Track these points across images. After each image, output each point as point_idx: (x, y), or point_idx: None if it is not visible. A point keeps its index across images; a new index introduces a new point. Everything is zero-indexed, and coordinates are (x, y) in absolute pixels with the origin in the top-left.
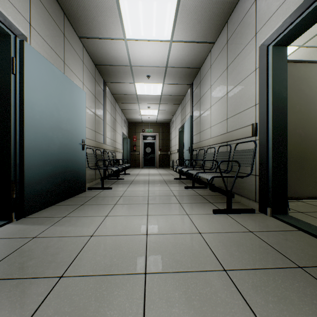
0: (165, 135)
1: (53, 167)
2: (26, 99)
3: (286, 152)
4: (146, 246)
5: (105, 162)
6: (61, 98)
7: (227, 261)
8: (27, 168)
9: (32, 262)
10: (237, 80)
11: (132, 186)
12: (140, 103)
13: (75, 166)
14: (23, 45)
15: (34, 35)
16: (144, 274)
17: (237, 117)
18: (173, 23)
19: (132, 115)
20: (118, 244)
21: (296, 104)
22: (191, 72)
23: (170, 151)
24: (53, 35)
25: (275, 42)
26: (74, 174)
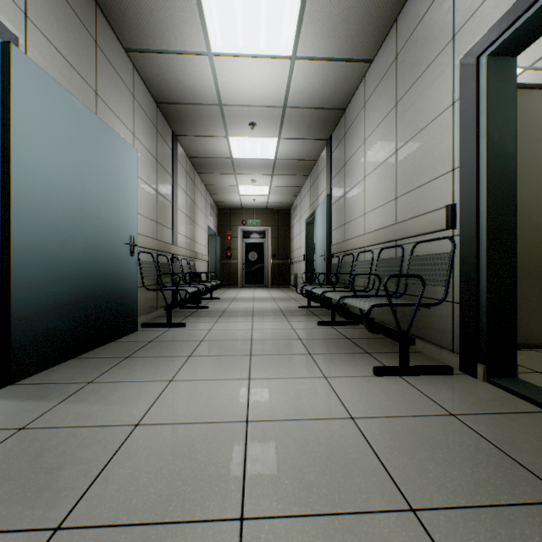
0: (282, 231)
1: (71, 286)
2: (15, 156)
3: (514, 259)
4: (245, 449)
5: (176, 277)
6: (89, 158)
7: (415, 487)
8: (18, 289)
9: (2, 490)
10: (415, 127)
11: (223, 322)
12: (239, 173)
13: (116, 285)
14: (8, 52)
15: (34, 37)
16: (239, 522)
17: (417, 194)
18: (297, 22)
19: (223, 195)
20: (187, 444)
21: (532, 168)
22: (329, 117)
23: (290, 259)
24: (74, 42)
25: (493, 48)
26: (115, 300)
